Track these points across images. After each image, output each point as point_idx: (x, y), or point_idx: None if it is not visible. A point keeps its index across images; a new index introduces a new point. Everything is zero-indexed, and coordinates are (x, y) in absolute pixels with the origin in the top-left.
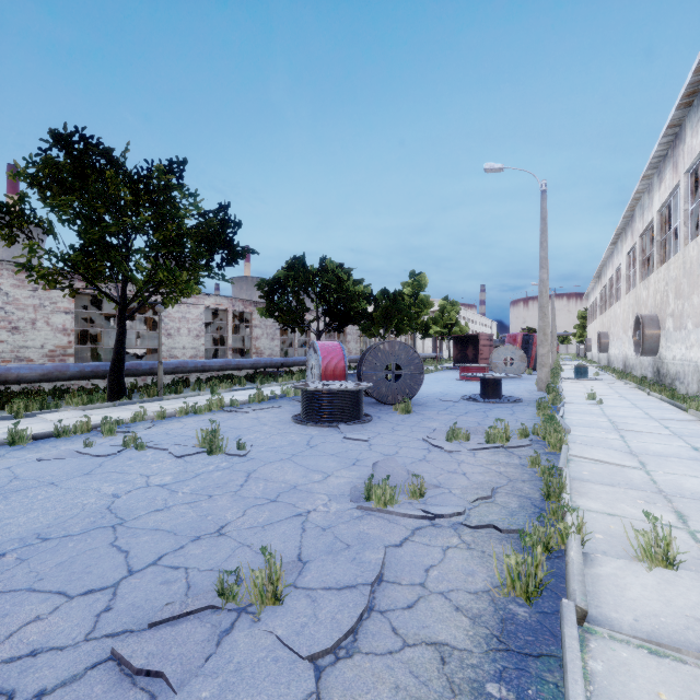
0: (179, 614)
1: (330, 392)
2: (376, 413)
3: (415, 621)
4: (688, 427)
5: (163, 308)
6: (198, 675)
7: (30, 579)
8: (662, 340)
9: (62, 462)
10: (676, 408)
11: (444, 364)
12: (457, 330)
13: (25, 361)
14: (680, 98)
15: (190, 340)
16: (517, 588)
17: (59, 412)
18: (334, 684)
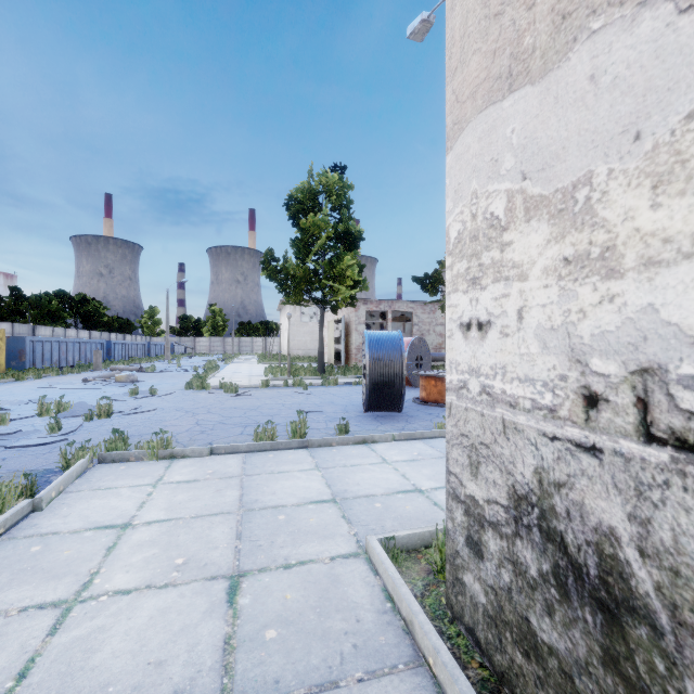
0: None
1: None
2: None
3: None
4: None
5: None
6: None
7: None
8: None
9: None
10: None
11: None
12: None
13: None
14: None
15: None
16: None
17: None
18: None
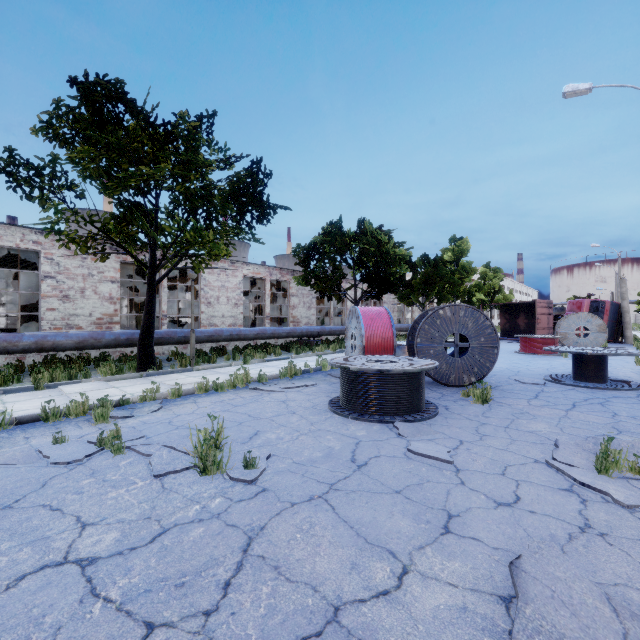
0: None
1: (381, 373)
2: (440, 401)
3: None
4: None
5: (195, 274)
6: None
7: None
8: None
9: (5, 471)
10: None
11: None
12: (500, 299)
13: (75, 328)
14: None
15: (229, 309)
16: None
17: (81, 384)
18: None
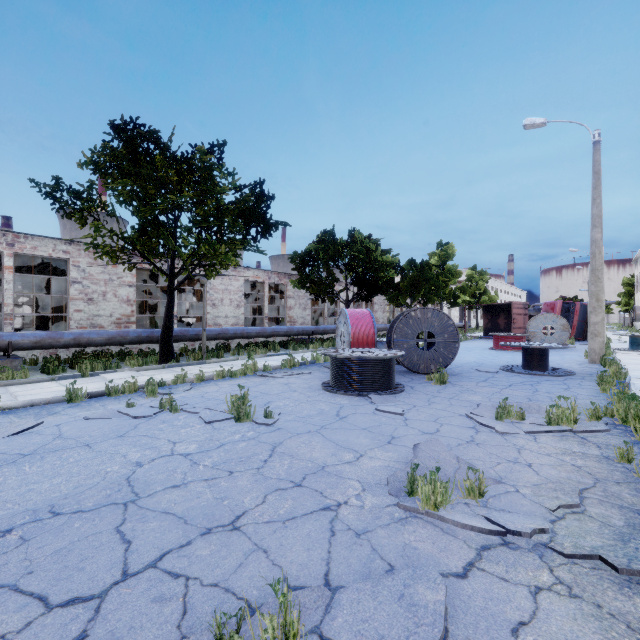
0: None
1: (360, 359)
2: (408, 383)
3: None
4: None
5: (206, 280)
6: None
7: (19, 570)
8: None
9: (104, 421)
10: None
11: (472, 333)
12: (486, 300)
13: (98, 327)
14: None
15: (232, 310)
16: None
17: (118, 373)
18: None
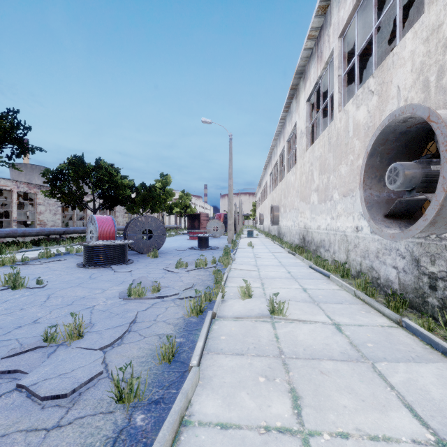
0: (21, 352)
1: (105, 246)
2: (136, 259)
3: (150, 330)
4: (282, 254)
5: None
6: (40, 366)
7: None
8: (280, 217)
9: None
10: (281, 248)
11: (182, 231)
12: (190, 211)
13: None
14: (284, 108)
15: None
16: (194, 313)
17: None
18: (112, 353)
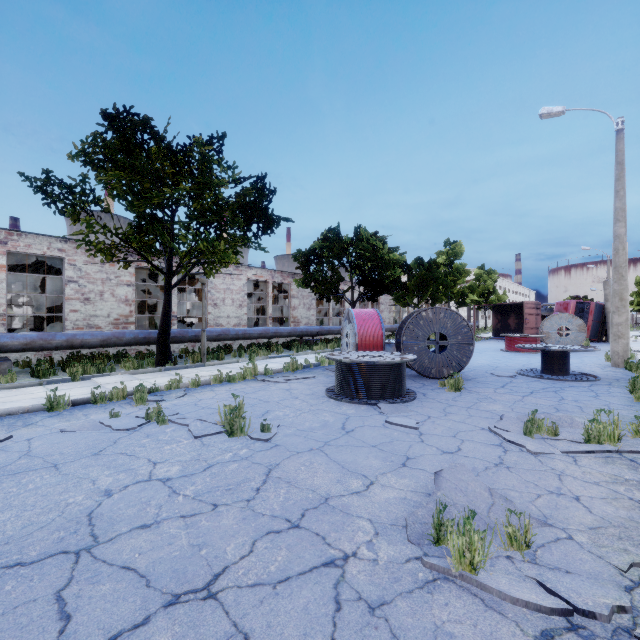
0: None
1: (368, 364)
2: (420, 389)
3: None
4: None
5: (206, 279)
6: None
7: None
8: None
9: (82, 435)
10: None
11: (481, 334)
12: (495, 299)
13: (95, 328)
14: None
15: (234, 310)
16: None
17: (110, 376)
18: None
